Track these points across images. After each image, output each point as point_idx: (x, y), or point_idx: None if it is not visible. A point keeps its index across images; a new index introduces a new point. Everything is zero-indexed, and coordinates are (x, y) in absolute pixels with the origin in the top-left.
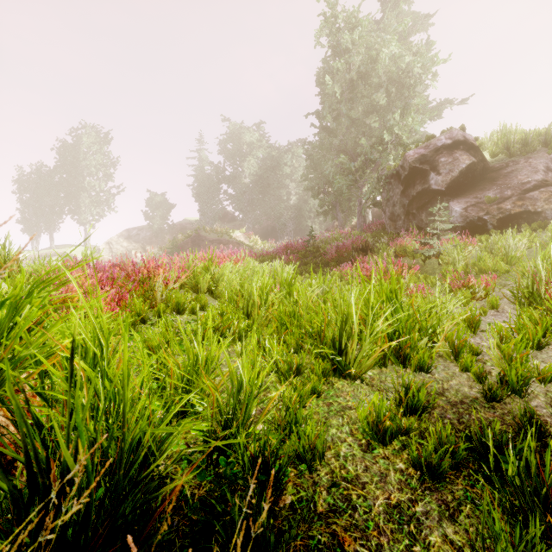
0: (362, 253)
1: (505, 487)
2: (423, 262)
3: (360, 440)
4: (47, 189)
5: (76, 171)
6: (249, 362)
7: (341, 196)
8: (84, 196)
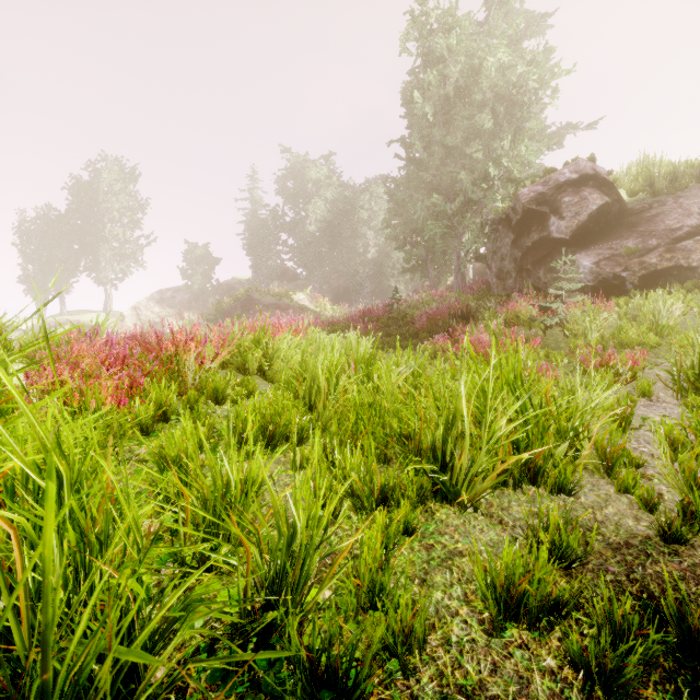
0: (462, 321)
1: None
2: (543, 333)
3: (481, 612)
4: (56, 239)
5: (94, 216)
6: (307, 495)
7: (434, 247)
8: (105, 248)
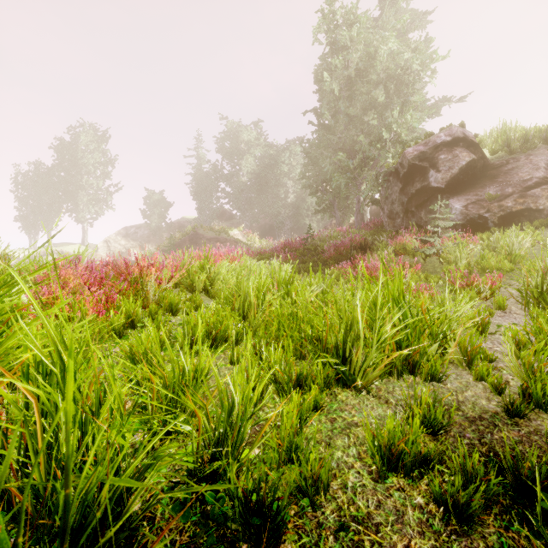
0: (361, 251)
1: (546, 530)
2: (424, 261)
3: (370, 466)
4: (44, 187)
5: (74, 169)
6: (242, 378)
7: (339, 194)
8: (82, 194)
